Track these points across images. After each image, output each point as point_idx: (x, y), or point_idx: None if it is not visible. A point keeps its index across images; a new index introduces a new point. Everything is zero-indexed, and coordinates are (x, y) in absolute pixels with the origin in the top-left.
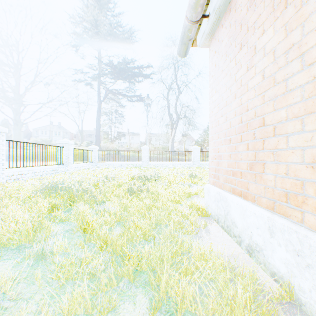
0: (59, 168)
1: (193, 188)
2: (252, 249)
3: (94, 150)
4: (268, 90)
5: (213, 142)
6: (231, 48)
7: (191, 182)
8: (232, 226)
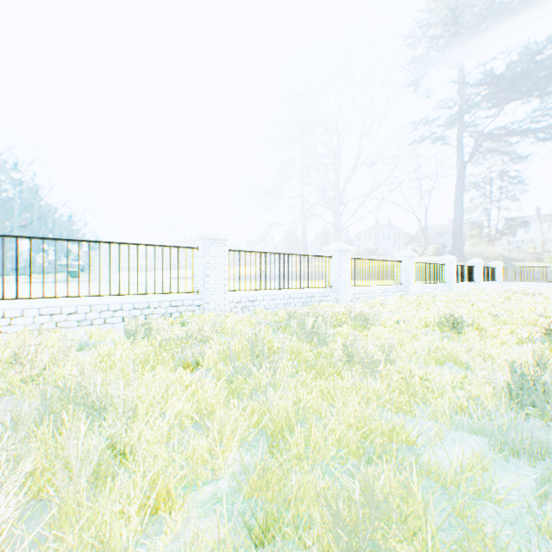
0: (473, 285)
1: None
2: None
3: (496, 267)
4: None
5: None
6: None
7: None
8: None
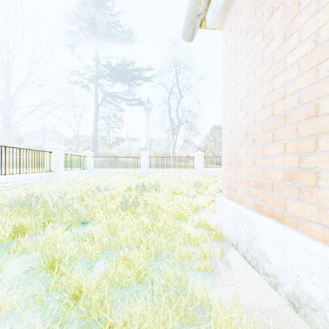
0: (46, 176)
1: (199, 199)
2: (300, 302)
3: (88, 156)
4: (325, 61)
5: (227, 145)
6: (255, 18)
7: (196, 192)
8: (262, 260)
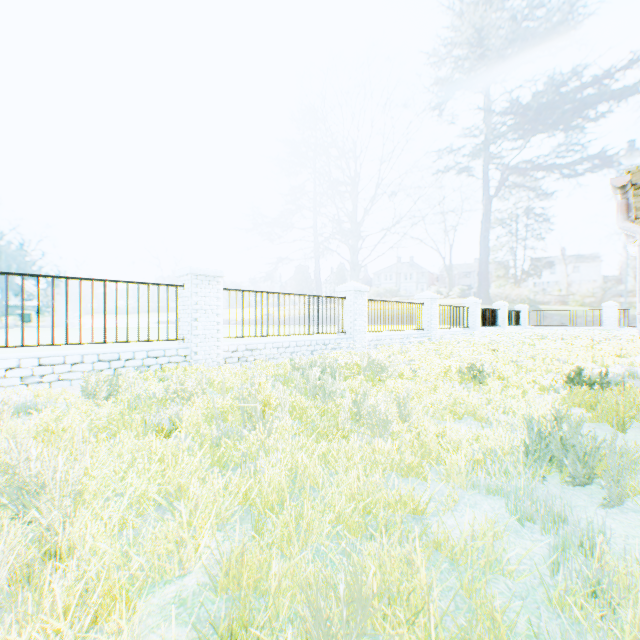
0: (498, 330)
1: None
2: None
3: (522, 311)
4: None
5: None
6: None
7: None
8: None
